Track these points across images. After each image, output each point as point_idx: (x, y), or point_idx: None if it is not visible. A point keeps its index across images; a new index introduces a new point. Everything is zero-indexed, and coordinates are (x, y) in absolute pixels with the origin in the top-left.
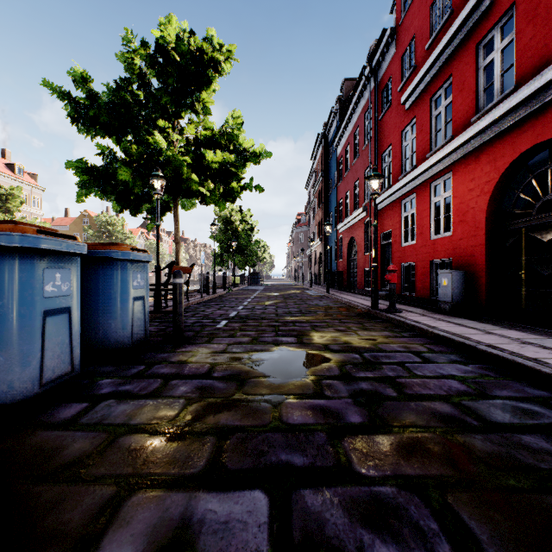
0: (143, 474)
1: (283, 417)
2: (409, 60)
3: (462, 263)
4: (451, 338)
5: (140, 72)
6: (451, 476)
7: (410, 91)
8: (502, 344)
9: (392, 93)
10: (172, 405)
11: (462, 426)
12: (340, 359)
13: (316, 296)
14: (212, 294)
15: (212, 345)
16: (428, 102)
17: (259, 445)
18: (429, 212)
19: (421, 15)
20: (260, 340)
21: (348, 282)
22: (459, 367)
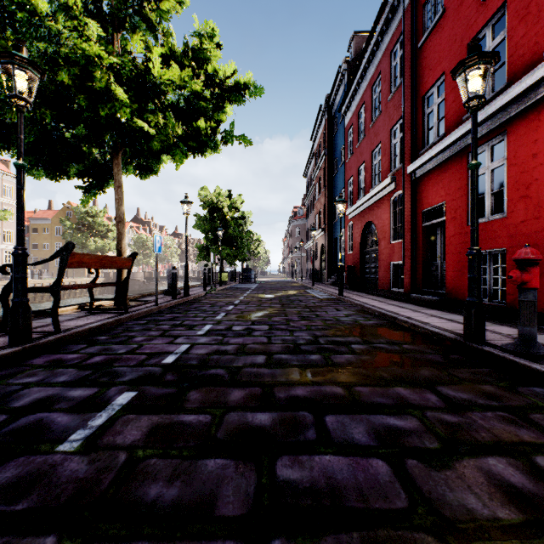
0: None
1: None
2: None
3: None
4: None
5: None
6: None
7: None
8: None
9: None
10: None
11: None
12: None
13: (326, 299)
14: (182, 297)
15: None
16: None
17: None
18: None
19: None
20: None
21: (362, 280)
22: None
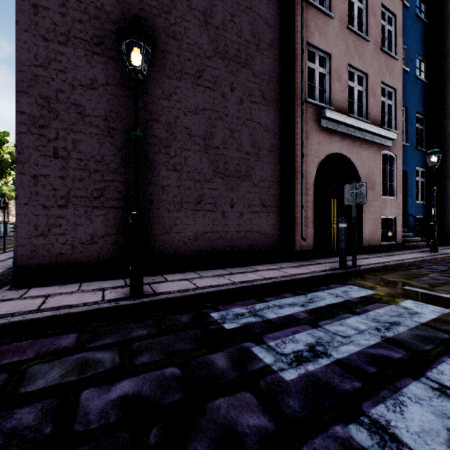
0: None
1: None
2: None
3: None
4: None
5: None
6: None
7: None
8: None
9: None
10: None
11: None
12: None
13: None
14: None
15: None
16: None
17: None
18: None
19: None
20: None
21: None
22: None
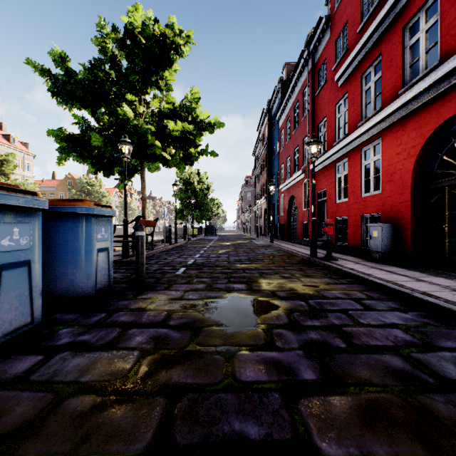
0: (82, 451)
1: (236, 373)
2: (342, 44)
3: (390, 217)
4: (387, 285)
5: (111, 54)
6: (423, 454)
7: (343, 70)
8: (435, 292)
9: (327, 72)
10: (126, 358)
11: (419, 384)
12: (287, 306)
13: (262, 245)
14: (174, 244)
15: (170, 292)
16: (359, 78)
17: (211, 409)
18: (360, 173)
19: (353, 4)
20: (214, 286)
21: (289, 233)
22: (399, 315)
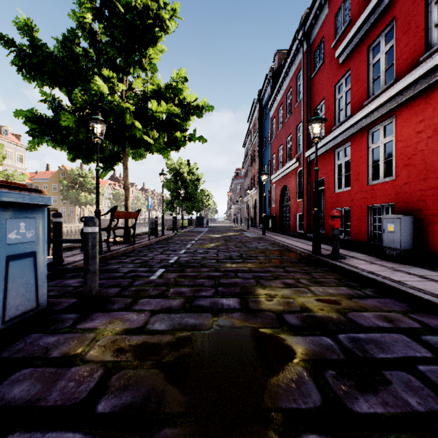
0: None
1: None
2: (343, 17)
3: (408, 208)
4: None
5: (90, 30)
6: None
7: (345, 44)
8: None
9: (324, 51)
10: None
11: None
12: (308, 350)
13: (254, 238)
14: (160, 236)
15: (131, 314)
16: (365, 51)
17: None
18: (367, 158)
19: None
20: (195, 303)
21: (281, 225)
22: None
